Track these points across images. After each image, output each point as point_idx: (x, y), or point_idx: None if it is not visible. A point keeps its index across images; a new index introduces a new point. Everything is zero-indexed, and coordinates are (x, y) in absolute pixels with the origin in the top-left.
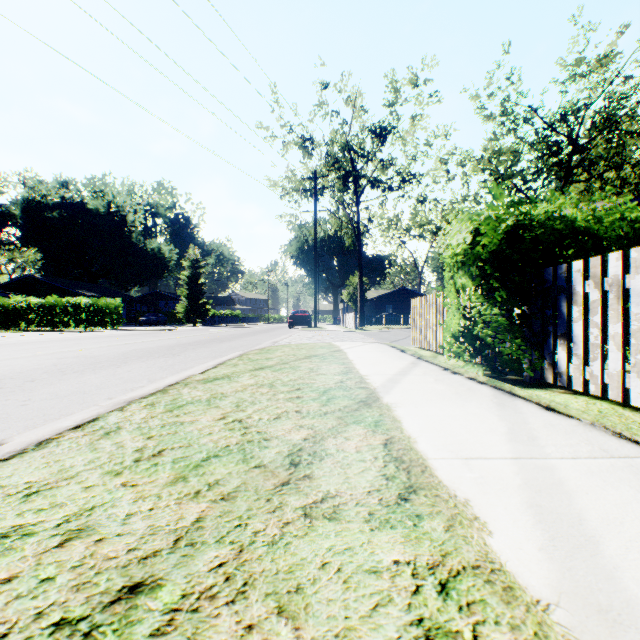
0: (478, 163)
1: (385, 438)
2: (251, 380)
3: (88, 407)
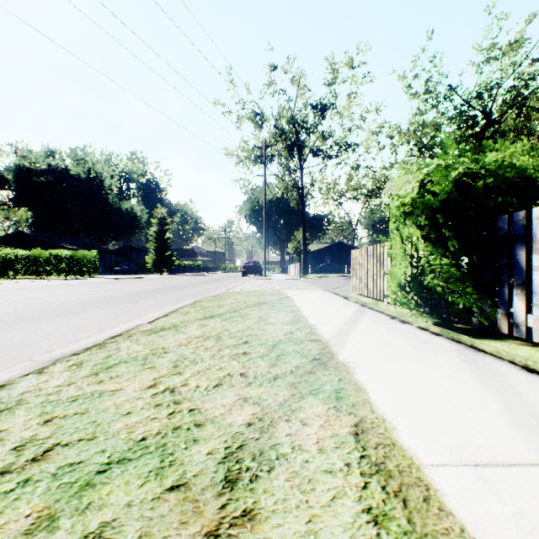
0: (404, 135)
1: (353, 422)
2: (198, 331)
3: (18, 363)
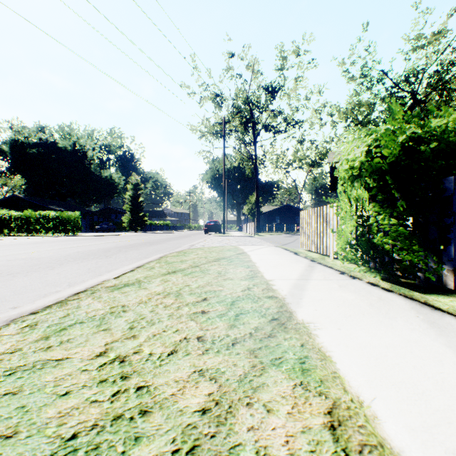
0: (343, 113)
1: (326, 408)
2: (160, 287)
3: None
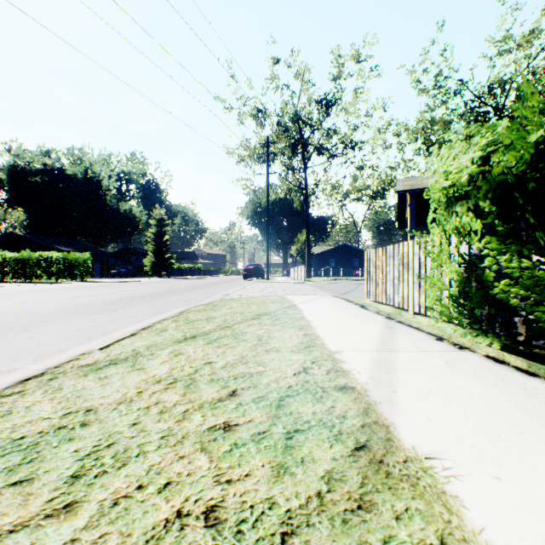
0: (412, 133)
1: None
2: (164, 365)
3: None
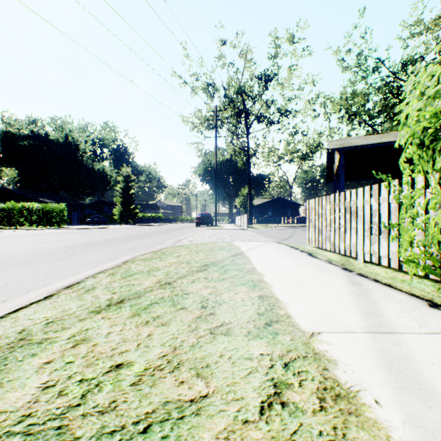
0: (337, 104)
1: None
2: (37, 377)
3: None
